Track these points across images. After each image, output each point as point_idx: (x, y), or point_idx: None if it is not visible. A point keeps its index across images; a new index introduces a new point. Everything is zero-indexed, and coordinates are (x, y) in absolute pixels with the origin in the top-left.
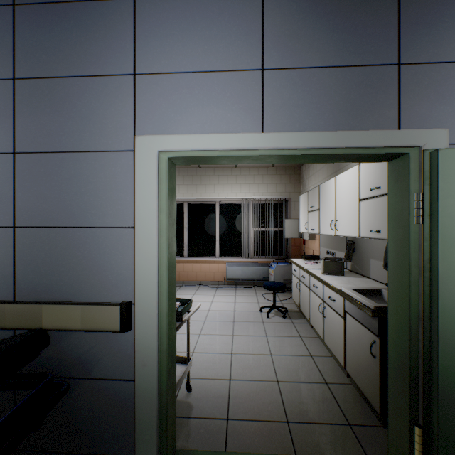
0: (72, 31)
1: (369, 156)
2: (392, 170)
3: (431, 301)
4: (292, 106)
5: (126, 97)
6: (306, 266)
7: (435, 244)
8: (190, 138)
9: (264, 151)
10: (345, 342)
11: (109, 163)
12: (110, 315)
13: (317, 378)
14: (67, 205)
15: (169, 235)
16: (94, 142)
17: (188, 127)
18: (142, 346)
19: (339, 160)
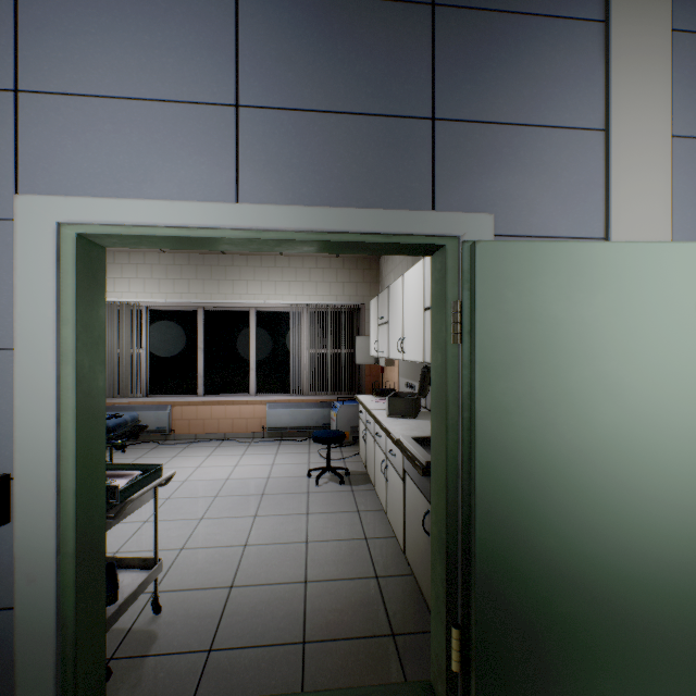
0: None
1: (396, 246)
2: (433, 268)
3: (471, 452)
4: (283, 166)
5: None
6: (373, 405)
7: (473, 373)
8: (115, 204)
9: (238, 232)
10: (405, 515)
11: None
12: None
13: (365, 571)
14: None
15: (83, 362)
16: None
17: (114, 187)
18: (28, 549)
19: (360, 250)
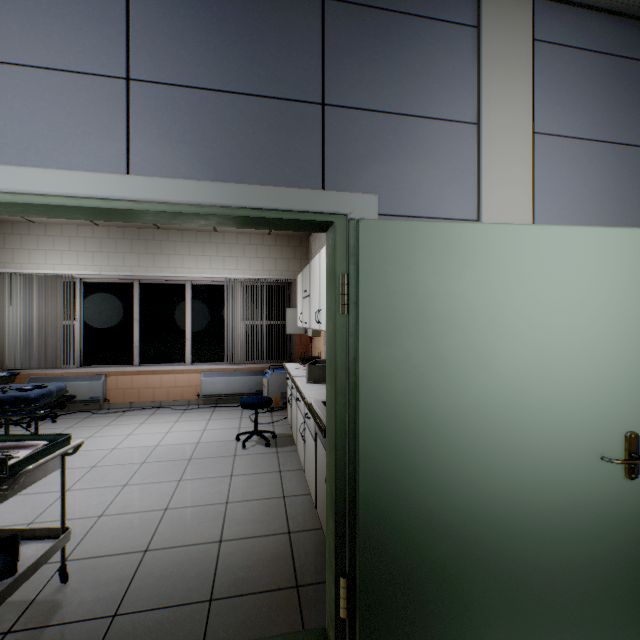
0: None
1: (289, 222)
2: (327, 243)
3: (356, 413)
4: (176, 140)
5: None
6: (297, 372)
7: (358, 341)
8: None
9: (129, 203)
10: (316, 473)
11: None
12: None
13: (279, 527)
14: None
15: None
16: None
17: None
18: None
19: (257, 225)
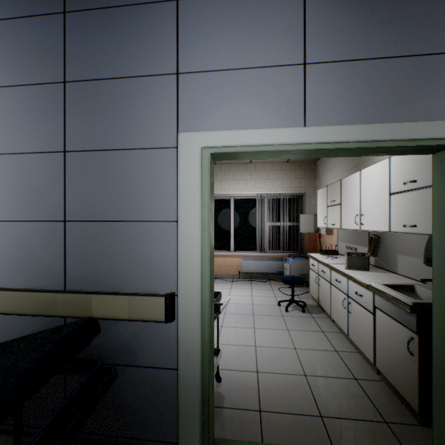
0: (118, 35)
1: (415, 148)
2: (437, 162)
3: None
4: (335, 99)
5: (169, 95)
6: (326, 260)
7: None
8: (233, 134)
9: (306, 145)
10: (374, 338)
11: (153, 159)
12: (155, 305)
13: (345, 373)
14: (114, 201)
15: (210, 229)
16: (138, 140)
17: (230, 123)
18: (185, 336)
19: (381, 153)
